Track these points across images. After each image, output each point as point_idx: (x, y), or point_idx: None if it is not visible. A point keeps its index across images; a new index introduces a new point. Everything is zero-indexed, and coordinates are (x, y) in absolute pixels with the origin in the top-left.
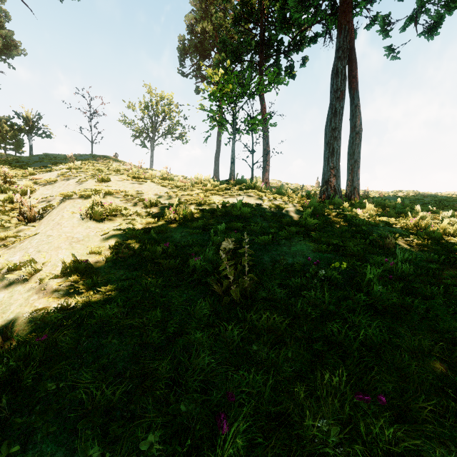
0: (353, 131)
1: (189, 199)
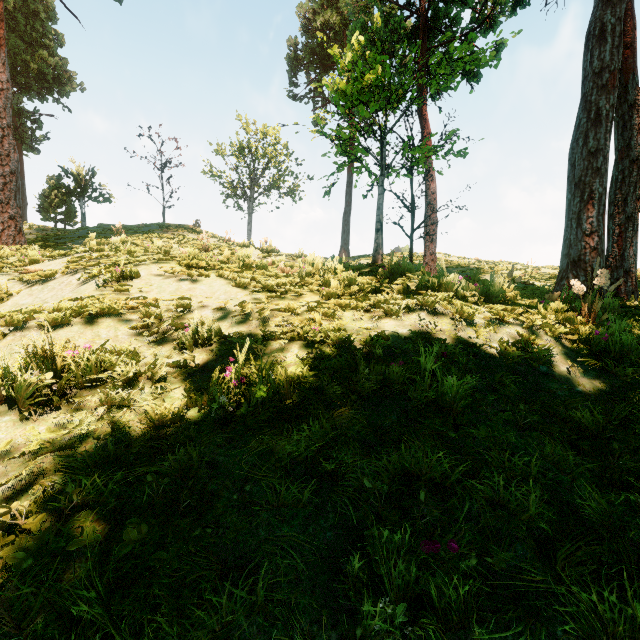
0: (625, 157)
1: (288, 324)
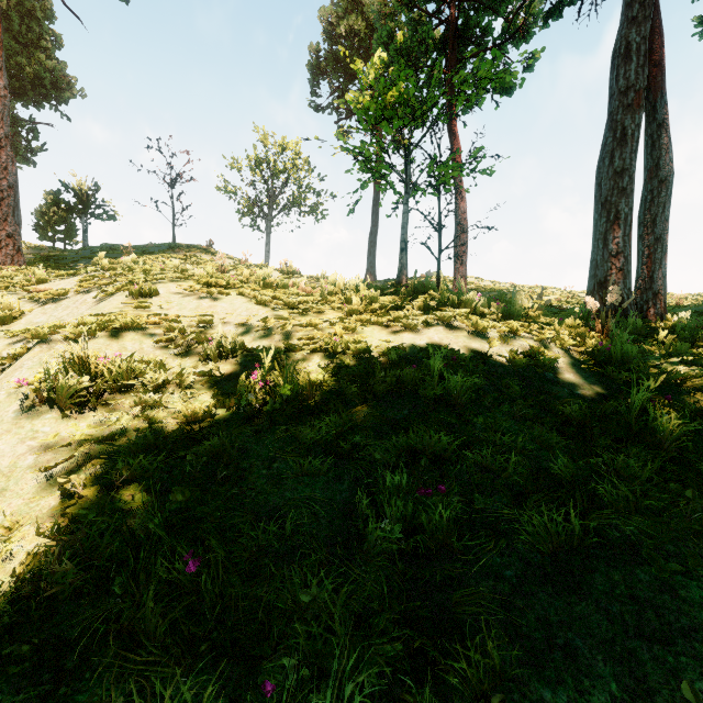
0: (654, 177)
1: (310, 338)
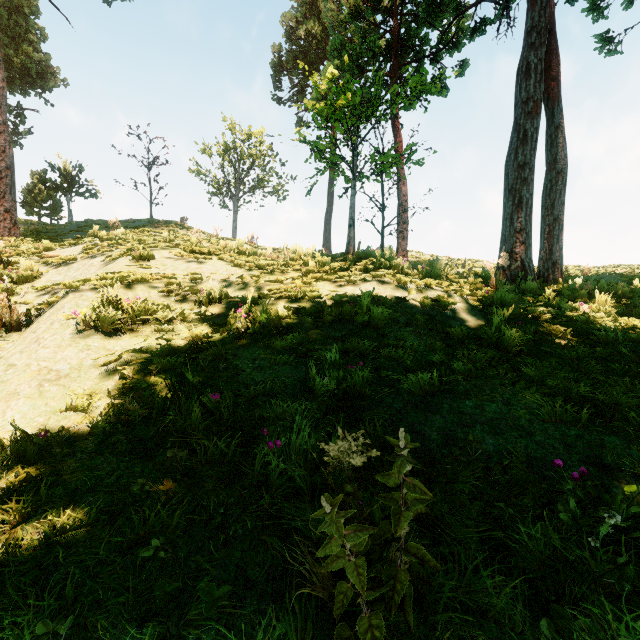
0: (552, 169)
1: (277, 289)
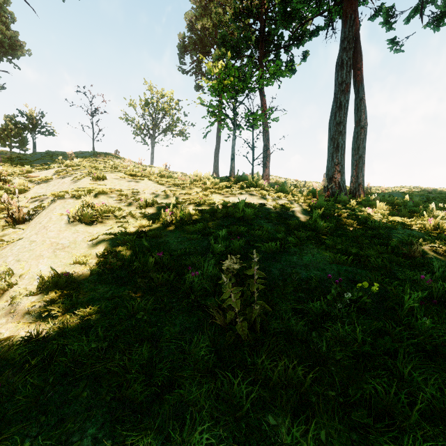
0: (358, 126)
1: (187, 198)
